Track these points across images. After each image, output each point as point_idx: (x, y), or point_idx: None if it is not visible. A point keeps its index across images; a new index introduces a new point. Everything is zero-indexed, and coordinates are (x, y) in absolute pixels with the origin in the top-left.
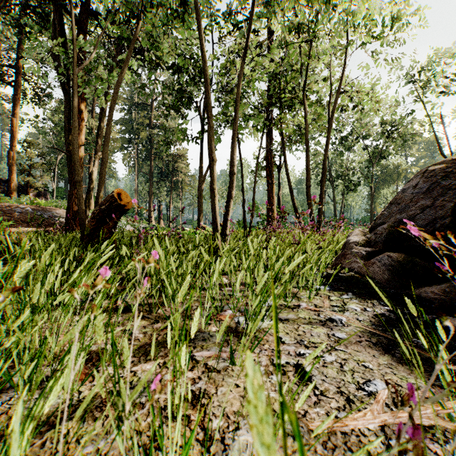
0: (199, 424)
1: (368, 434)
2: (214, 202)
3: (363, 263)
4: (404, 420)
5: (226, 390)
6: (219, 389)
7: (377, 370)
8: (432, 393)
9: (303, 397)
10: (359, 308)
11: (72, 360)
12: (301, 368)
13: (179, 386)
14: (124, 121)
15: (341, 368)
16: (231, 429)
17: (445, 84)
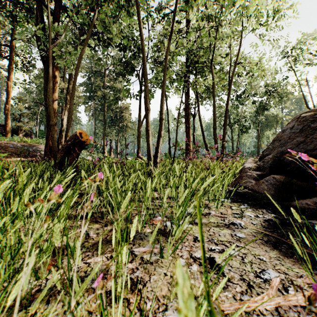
0: (136, 305)
1: (266, 314)
2: (148, 139)
3: (255, 182)
4: (293, 303)
5: (157, 277)
6: (152, 277)
7: (269, 261)
8: (314, 281)
9: (219, 289)
10: (253, 215)
11: (25, 265)
12: (212, 260)
13: (121, 278)
14: (86, 84)
15: (242, 260)
16: (161, 309)
17: (310, 58)
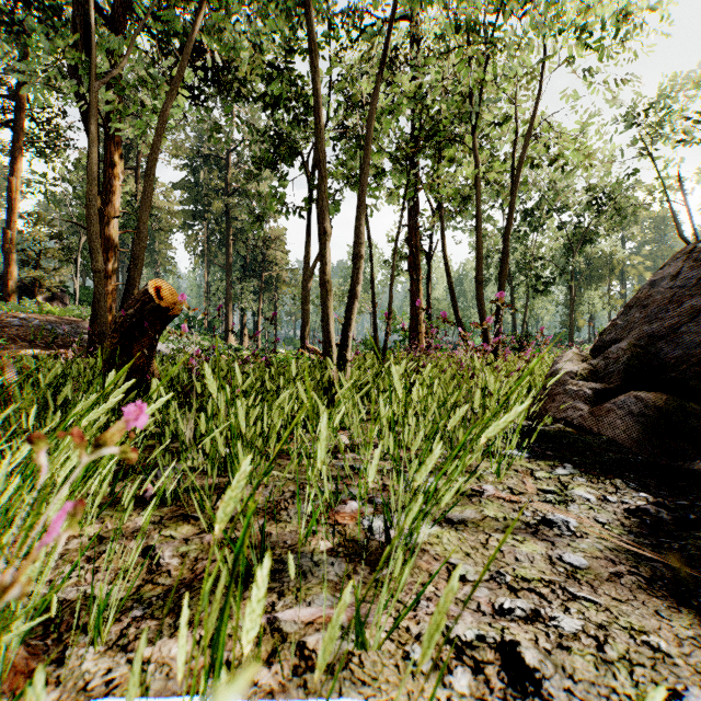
0: None
1: None
2: (325, 305)
3: (589, 410)
4: None
5: None
6: None
7: (679, 656)
8: None
9: None
10: (593, 496)
11: None
12: (513, 654)
13: None
14: (187, 185)
15: (600, 651)
16: None
17: (686, 127)
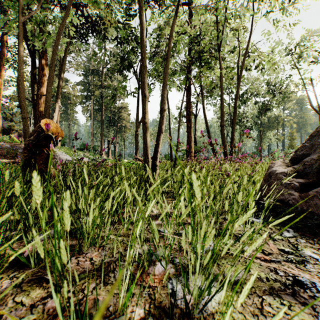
0: None
1: None
2: (144, 135)
3: (298, 195)
4: None
5: None
6: None
7: None
8: None
9: None
10: (317, 256)
11: None
12: None
13: None
14: (83, 83)
15: None
16: None
17: (314, 56)
